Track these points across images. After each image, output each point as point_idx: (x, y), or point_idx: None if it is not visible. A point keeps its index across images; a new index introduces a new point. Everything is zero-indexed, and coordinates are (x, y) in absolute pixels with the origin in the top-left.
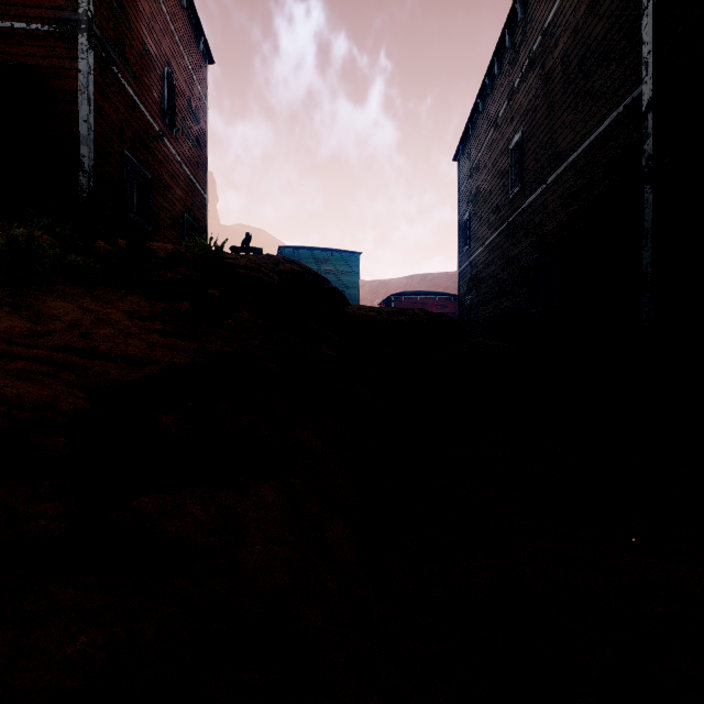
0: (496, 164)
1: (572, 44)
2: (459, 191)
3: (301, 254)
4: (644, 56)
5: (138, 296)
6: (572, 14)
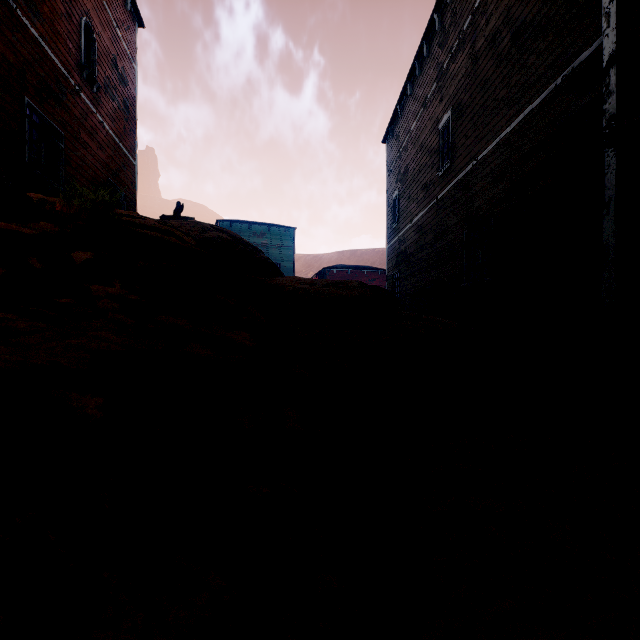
0: (425, 143)
1: (505, 20)
2: (388, 171)
3: (239, 228)
4: (604, 6)
5: None
6: None
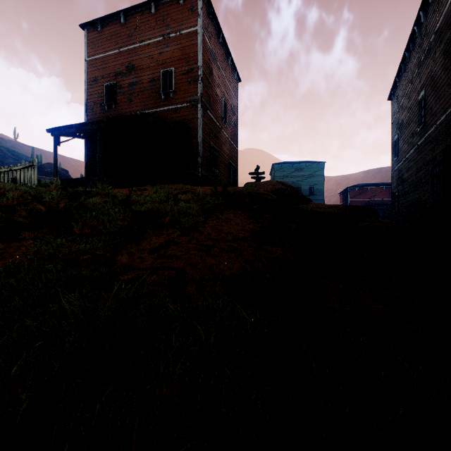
0: (412, 107)
1: (448, 45)
2: (392, 120)
3: (286, 167)
4: None
5: (240, 211)
6: (448, 28)
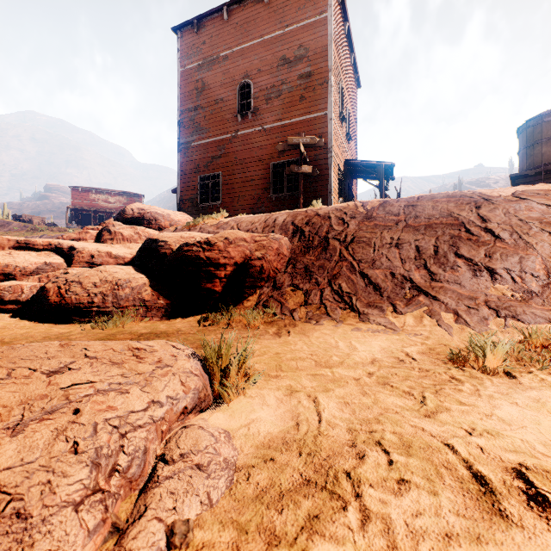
0: None
1: None
2: None
3: None
4: None
5: None
6: None
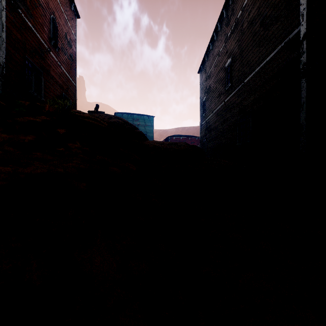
0: (219, 74)
1: (257, 14)
2: (200, 87)
3: (126, 116)
4: (301, 11)
5: None
6: None
